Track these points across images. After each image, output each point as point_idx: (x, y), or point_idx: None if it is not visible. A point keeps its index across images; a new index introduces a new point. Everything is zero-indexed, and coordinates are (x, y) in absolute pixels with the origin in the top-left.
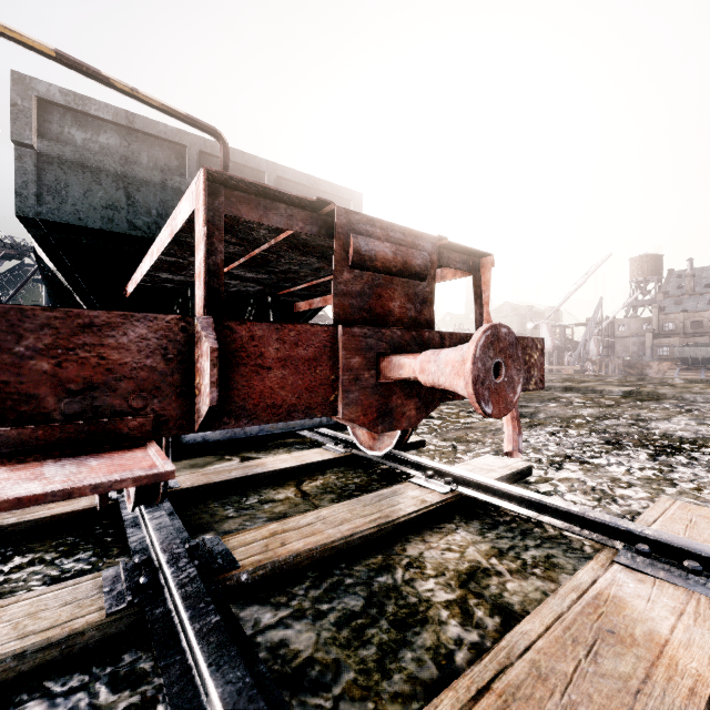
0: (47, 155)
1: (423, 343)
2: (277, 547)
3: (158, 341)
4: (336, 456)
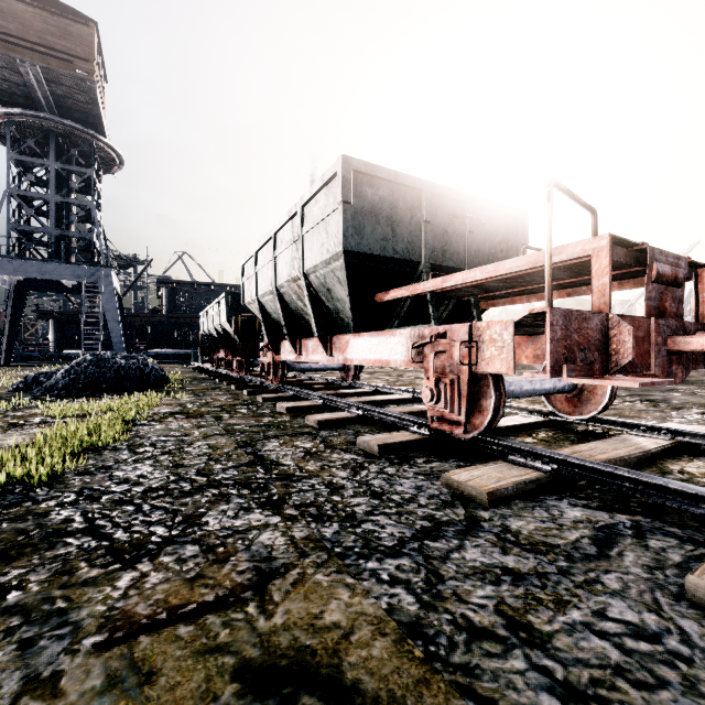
0: (355, 208)
1: (684, 329)
2: (591, 456)
3: (600, 326)
4: (541, 420)
